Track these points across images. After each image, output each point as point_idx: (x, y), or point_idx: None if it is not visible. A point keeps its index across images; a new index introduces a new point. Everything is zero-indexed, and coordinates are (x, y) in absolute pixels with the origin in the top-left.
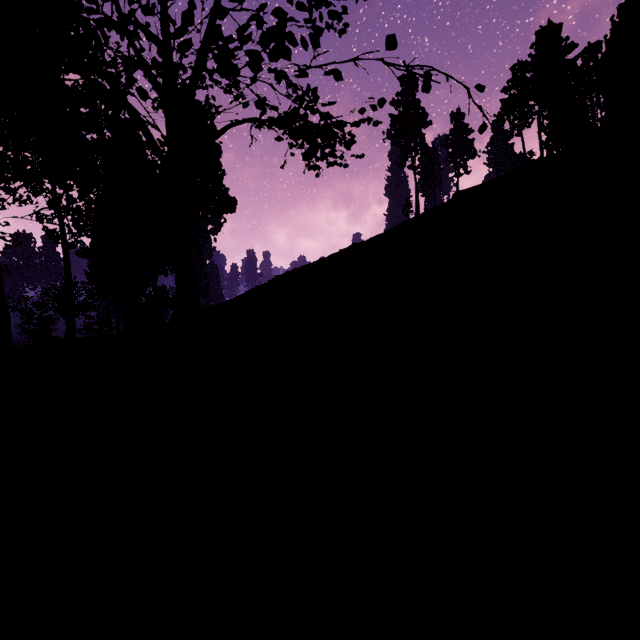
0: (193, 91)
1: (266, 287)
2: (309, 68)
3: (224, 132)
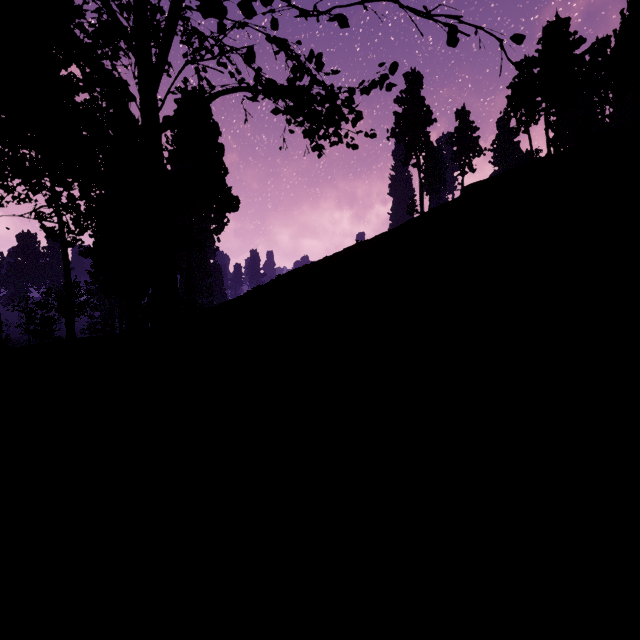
0: (170, 40)
1: (268, 286)
2: (312, 11)
3: (212, 100)
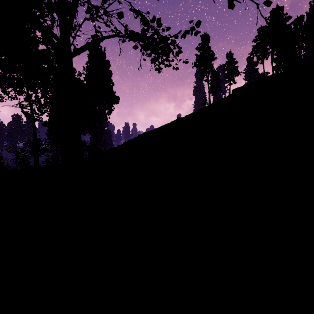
0: (76, 5)
1: (133, 140)
2: None
3: (101, 40)
